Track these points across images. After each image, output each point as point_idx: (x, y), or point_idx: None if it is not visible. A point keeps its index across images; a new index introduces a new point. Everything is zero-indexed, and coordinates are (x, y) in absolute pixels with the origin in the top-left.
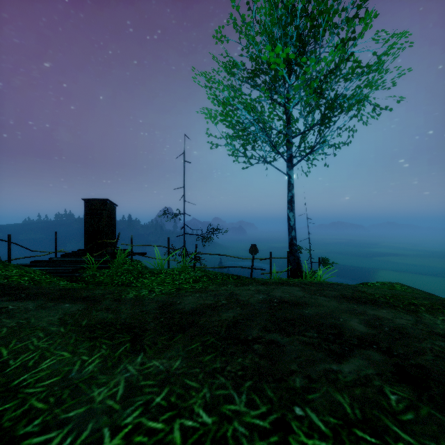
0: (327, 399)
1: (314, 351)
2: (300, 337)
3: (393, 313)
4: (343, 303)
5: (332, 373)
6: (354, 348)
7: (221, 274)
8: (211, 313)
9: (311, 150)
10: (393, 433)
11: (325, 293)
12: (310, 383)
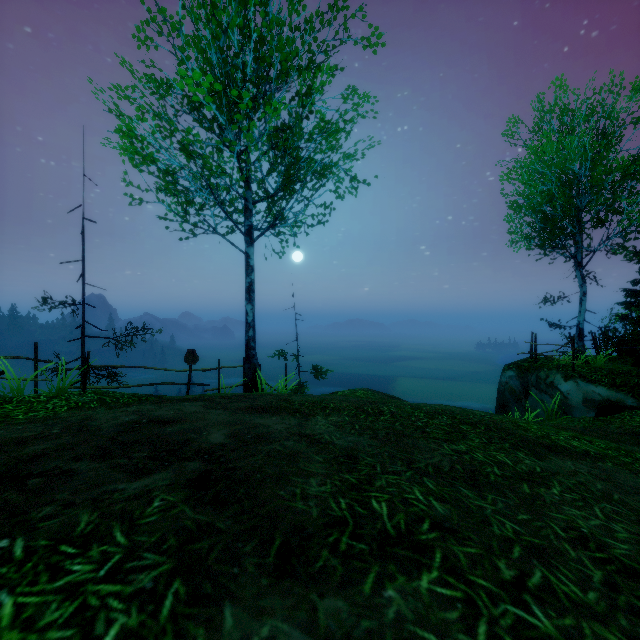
0: (66, 522)
1: (117, 473)
2: (118, 460)
3: (282, 419)
4: (236, 415)
5: (110, 493)
6: (176, 462)
7: (130, 396)
8: (10, 449)
9: (273, 223)
10: (110, 538)
11: (231, 406)
12: (63, 509)
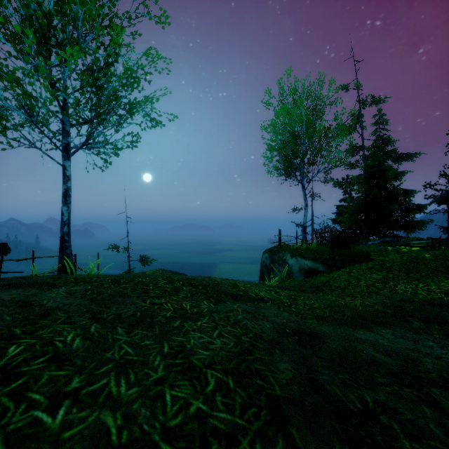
0: None
1: None
2: None
3: (22, 291)
4: None
5: None
6: None
7: None
8: None
9: (85, 142)
10: None
11: None
12: None
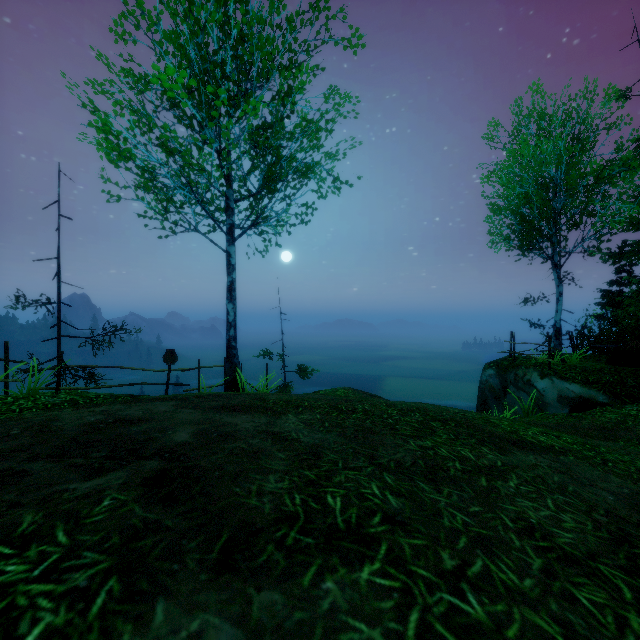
0: (7, 523)
1: (71, 473)
2: (74, 460)
3: (252, 417)
4: (206, 414)
5: (59, 493)
6: (135, 461)
7: (105, 397)
8: None
9: (254, 222)
10: (51, 538)
11: (203, 405)
12: (7, 510)
